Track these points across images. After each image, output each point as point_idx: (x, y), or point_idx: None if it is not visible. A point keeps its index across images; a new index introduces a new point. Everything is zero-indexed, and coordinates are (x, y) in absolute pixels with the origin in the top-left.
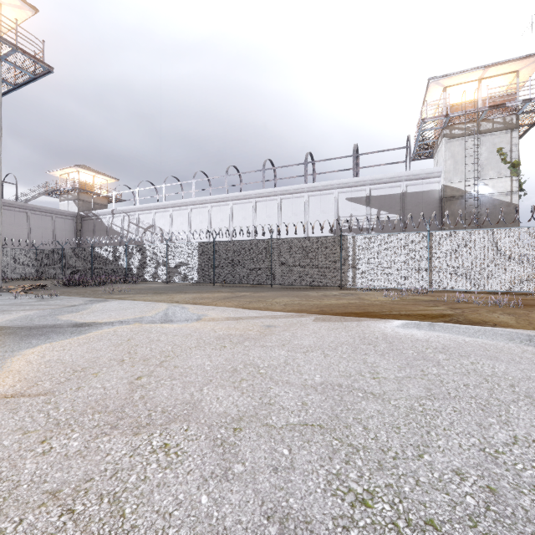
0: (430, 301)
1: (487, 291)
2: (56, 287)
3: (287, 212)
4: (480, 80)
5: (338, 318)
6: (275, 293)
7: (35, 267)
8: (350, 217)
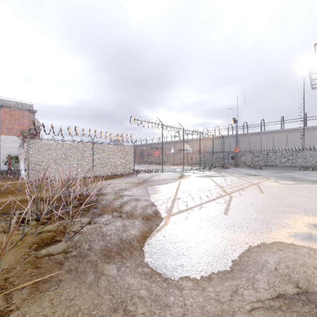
0: None
1: None
2: None
3: None
4: None
5: None
6: None
7: None
8: None
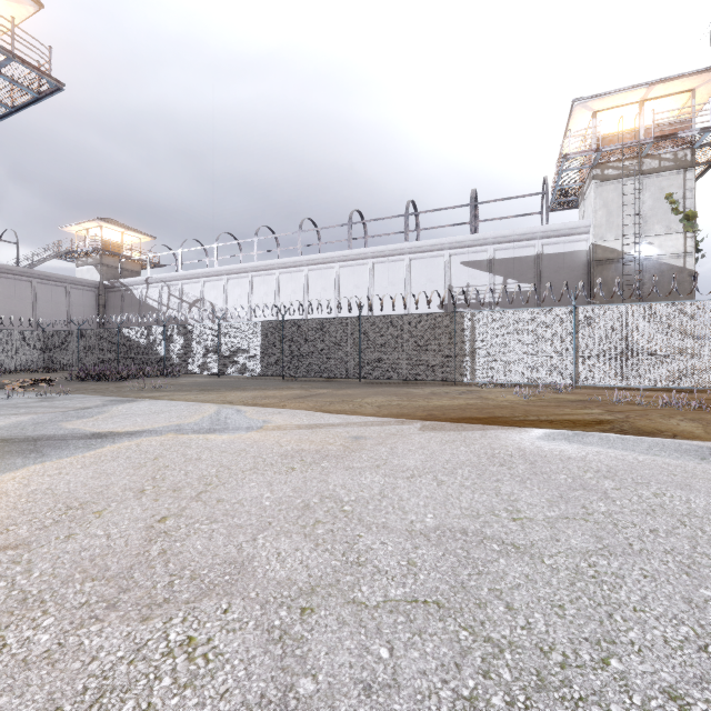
0: (578, 401)
1: (655, 387)
2: (68, 381)
3: (381, 281)
4: (642, 102)
5: (453, 425)
6: (365, 391)
7: (42, 354)
8: (467, 288)
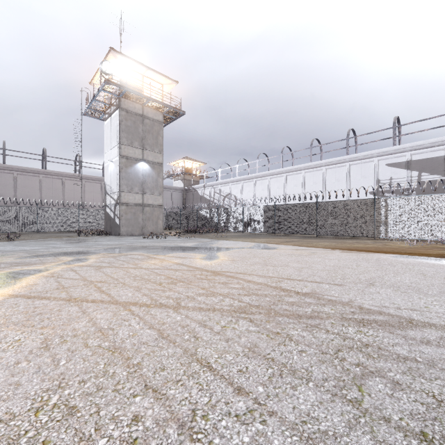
0: None
1: None
2: (184, 233)
3: (330, 179)
4: None
5: (356, 252)
6: (319, 240)
7: (166, 222)
8: (390, 180)
